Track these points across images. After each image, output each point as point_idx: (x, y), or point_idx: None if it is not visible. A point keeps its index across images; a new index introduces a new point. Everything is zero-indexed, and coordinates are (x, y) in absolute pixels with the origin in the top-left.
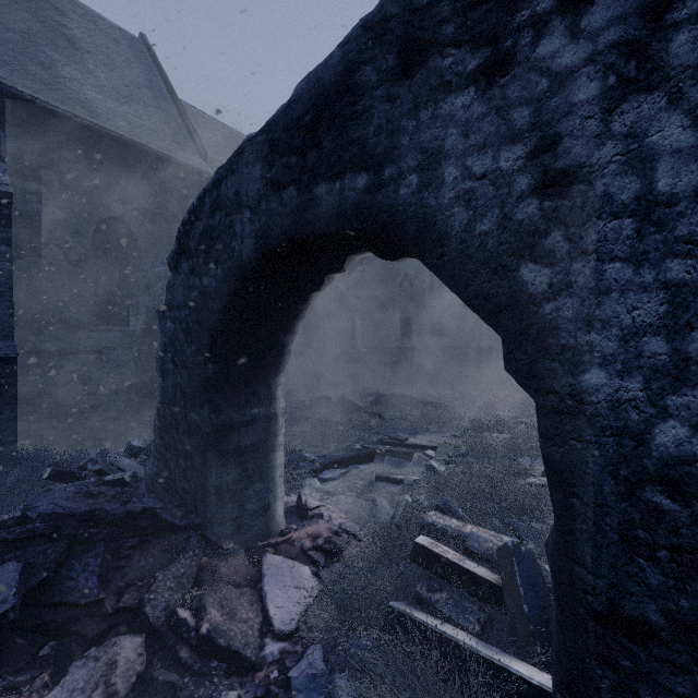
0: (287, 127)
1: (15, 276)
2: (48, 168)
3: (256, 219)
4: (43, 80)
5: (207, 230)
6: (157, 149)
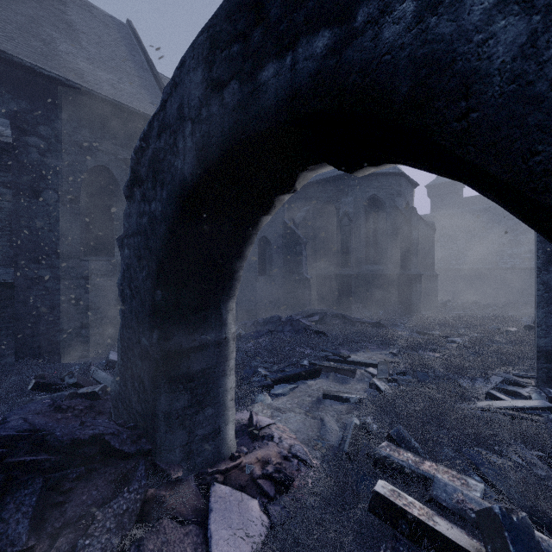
0: (228, 13)
1: (18, 215)
2: (46, 125)
3: (197, 129)
4: (42, 52)
5: (154, 153)
6: (136, 108)
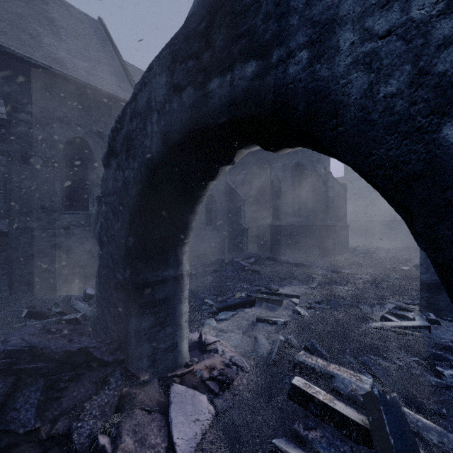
0: (185, 37)
1: (11, 177)
2: (33, 103)
3: (162, 119)
4: (30, 44)
5: (128, 133)
6: (106, 91)
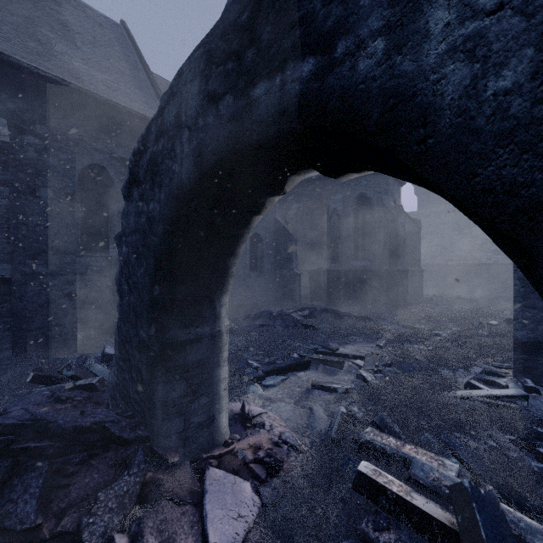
0: (223, 32)
1: (15, 212)
2: (42, 124)
3: (194, 137)
4: (38, 53)
5: (153, 157)
6: (130, 108)
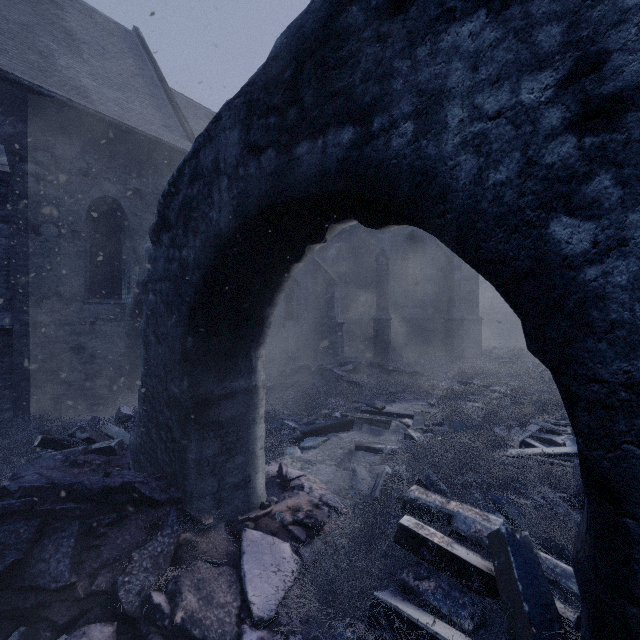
0: (265, 85)
1: (14, 252)
2: (45, 150)
3: (234, 186)
4: (40, 67)
5: (186, 201)
6: (147, 132)
